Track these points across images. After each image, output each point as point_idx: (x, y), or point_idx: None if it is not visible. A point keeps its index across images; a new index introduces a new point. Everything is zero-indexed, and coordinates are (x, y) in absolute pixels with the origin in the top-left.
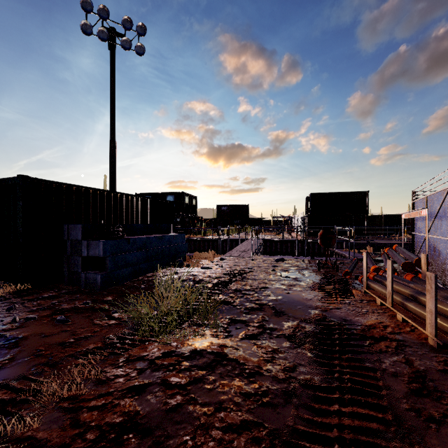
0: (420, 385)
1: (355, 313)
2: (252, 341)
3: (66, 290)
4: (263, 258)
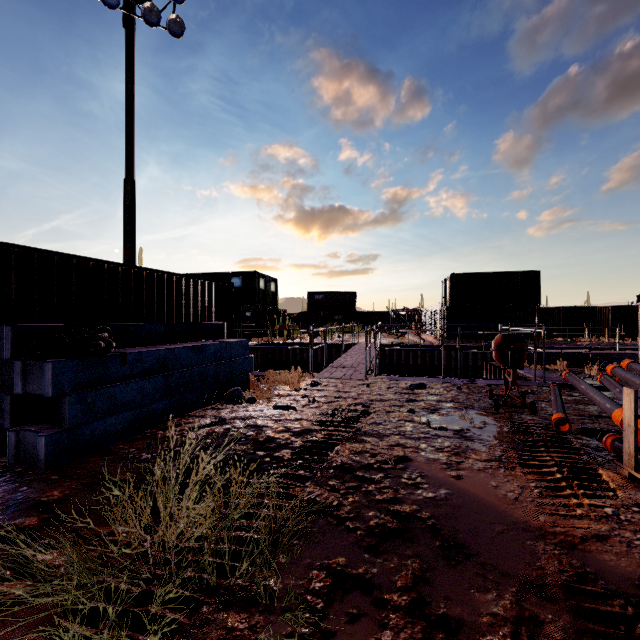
0: None
1: None
2: None
3: None
4: (386, 382)
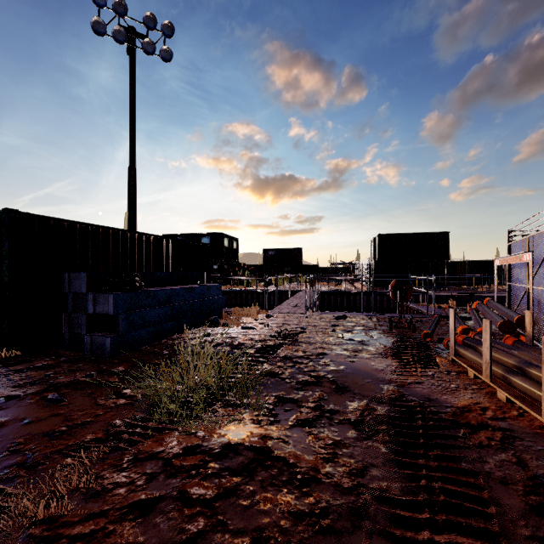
0: (541, 498)
1: (442, 390)
2: (306, 430)
3: (66, 357)
4: (320, 315)
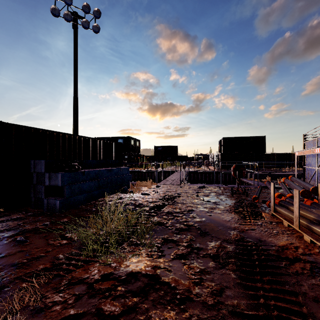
0: None
1: (268, 234)
2: (182, 261)
3: (31, 212)
4: (189, 186)
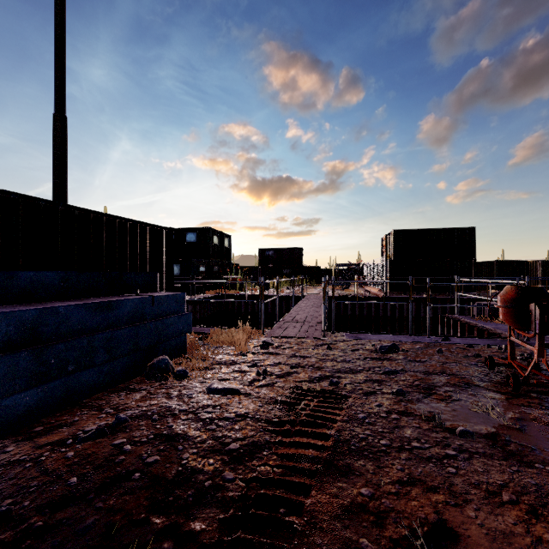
0: None
1: None
2: None
3: None
4: (348, 341)
